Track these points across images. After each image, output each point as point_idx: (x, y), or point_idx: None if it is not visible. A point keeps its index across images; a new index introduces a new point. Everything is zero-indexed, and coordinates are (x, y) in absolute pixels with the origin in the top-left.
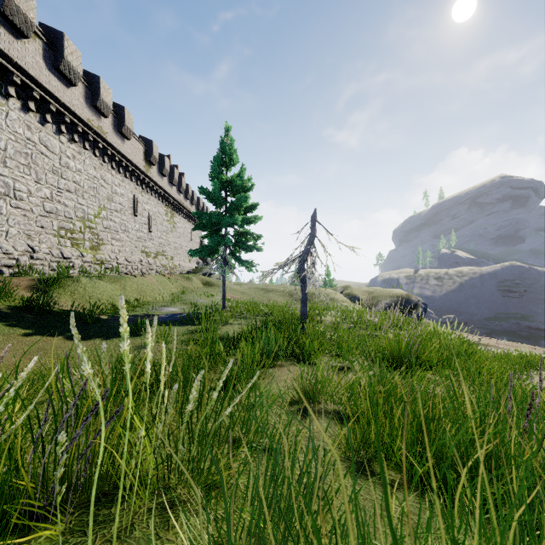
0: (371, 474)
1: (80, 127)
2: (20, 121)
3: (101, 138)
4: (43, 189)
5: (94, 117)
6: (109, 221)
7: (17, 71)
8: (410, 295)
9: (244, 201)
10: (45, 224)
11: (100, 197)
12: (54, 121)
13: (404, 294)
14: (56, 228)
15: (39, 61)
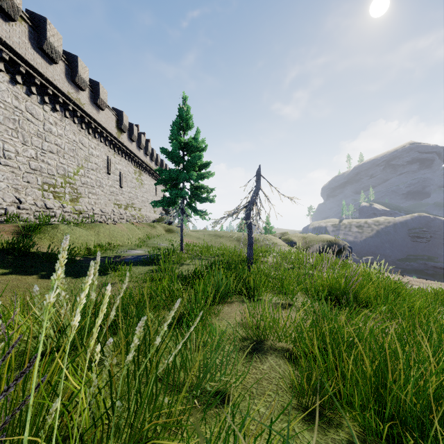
0: (329, 427)
1: (61, 98)
2: (9, 92)
3: (79, 108)
4: (28, 150)
5: (73, 90)
6: (86, 178)
7: (6, 49)
8: (338, 240)
9: (199, 159)
10: (31, 179)
11: (79, 158)
12: (39, 93)
13: (333, 239)
14: (40, 183)
15: (25, 41)
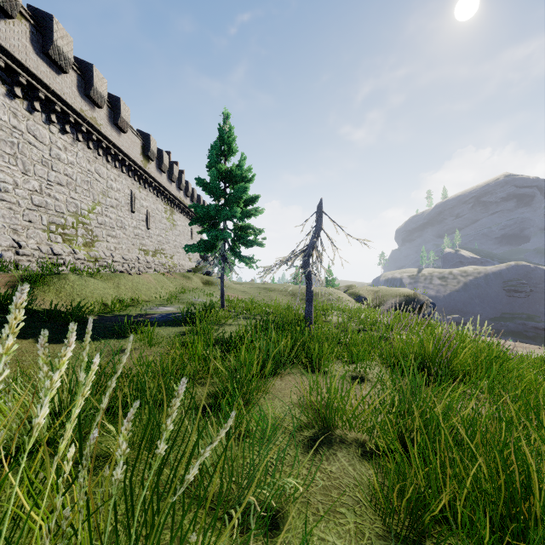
0: None
1: (72, 117)
2: (5, 107)
3: (95, 130)
4: (30, 181)
5: (87, 107)
6: (104, 217)
7: (1, 54)
8: (418, 295)
9: (244, 192)
10: (33, 218)
11: (95, 192)
12: (44, 109)
13: (412, 293)
14: (46, 223)
15: (26, 44)
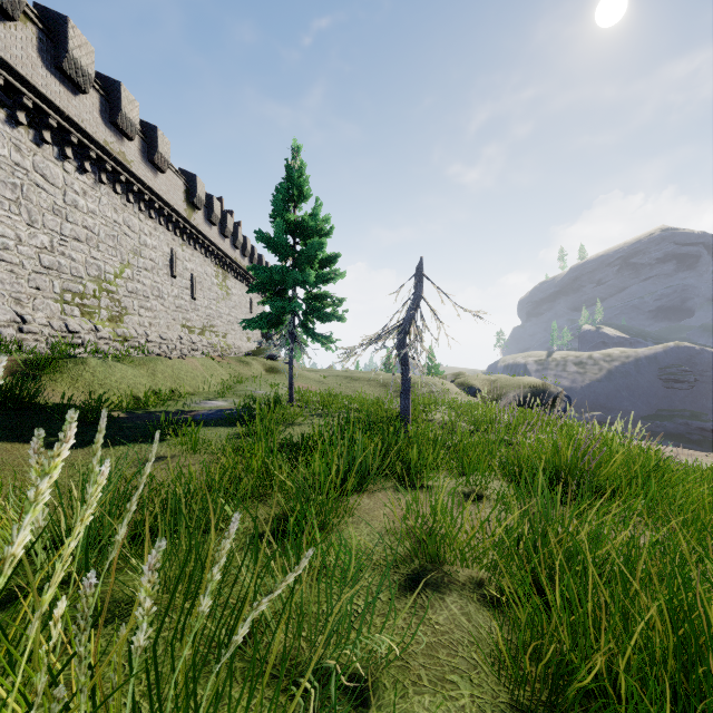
0: None
1: (93, 151)
2: (5, 138)
3: (124, 168)
4: (38, 235)
5: (113, 138)
6: (136, 283)
7: None
8: (548, 385)
9: (319, 249)
10: (42, 284)
11: (123, 250)
12: (56, 141)
13: (540, 383)
14: (59, 291)
15: (32, 55)
